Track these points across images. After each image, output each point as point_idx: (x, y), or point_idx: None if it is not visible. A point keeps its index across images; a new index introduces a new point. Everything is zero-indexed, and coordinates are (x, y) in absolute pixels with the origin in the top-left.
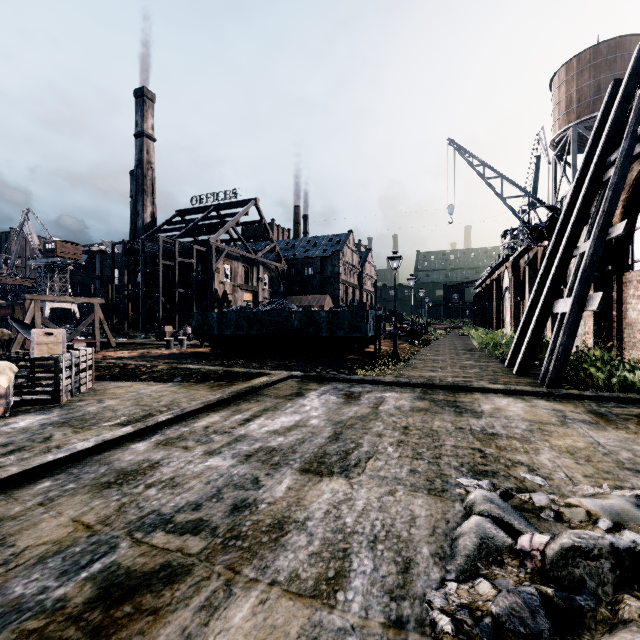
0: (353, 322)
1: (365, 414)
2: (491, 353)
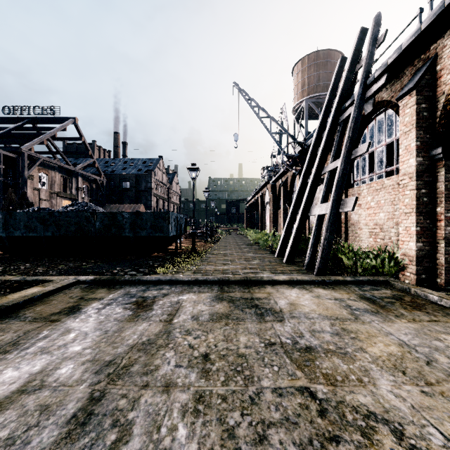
0: (155, 223)
1: (153, 336)
2: (263, 247)
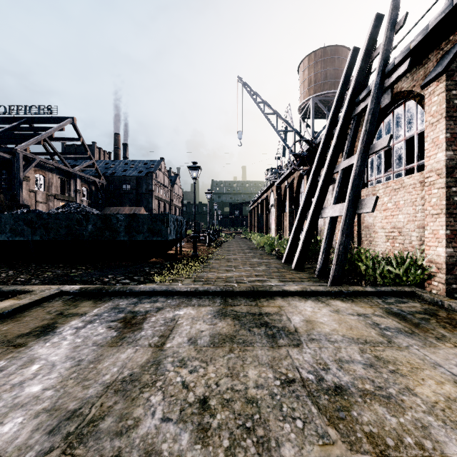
0: (153, 226)
1: (138, 369)
2: (269, 251)
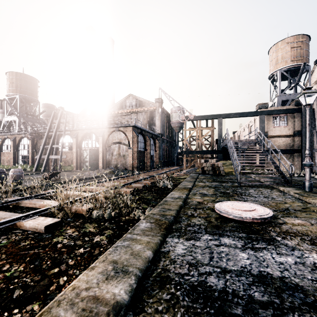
0: None
1: None
2: None
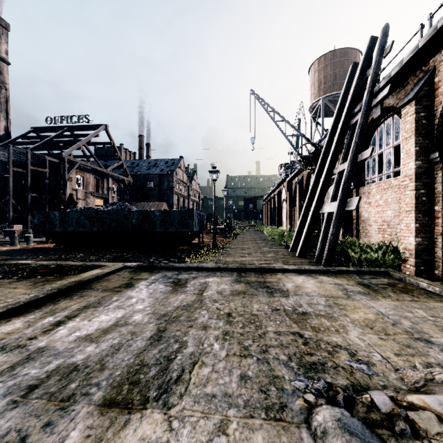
0: (182, 220)
1: (191, 302)
2: (278, 242)
